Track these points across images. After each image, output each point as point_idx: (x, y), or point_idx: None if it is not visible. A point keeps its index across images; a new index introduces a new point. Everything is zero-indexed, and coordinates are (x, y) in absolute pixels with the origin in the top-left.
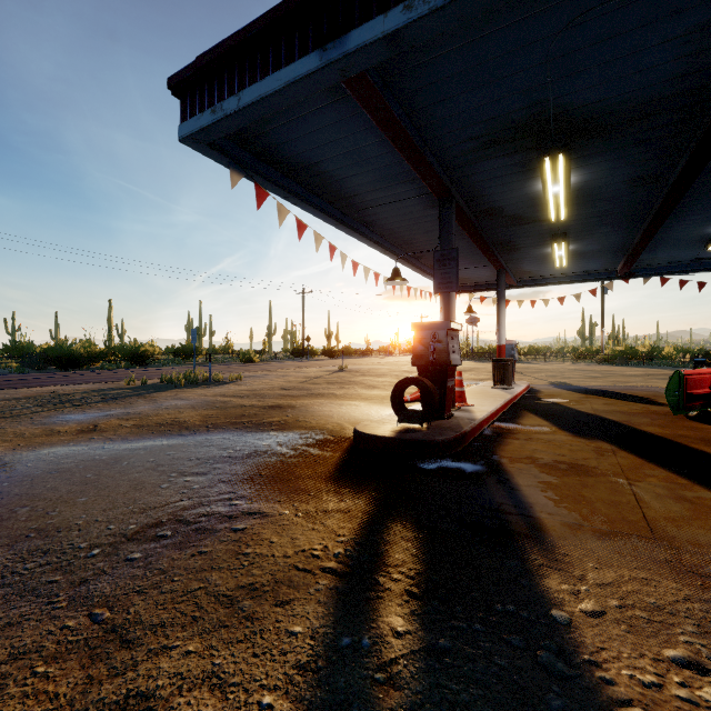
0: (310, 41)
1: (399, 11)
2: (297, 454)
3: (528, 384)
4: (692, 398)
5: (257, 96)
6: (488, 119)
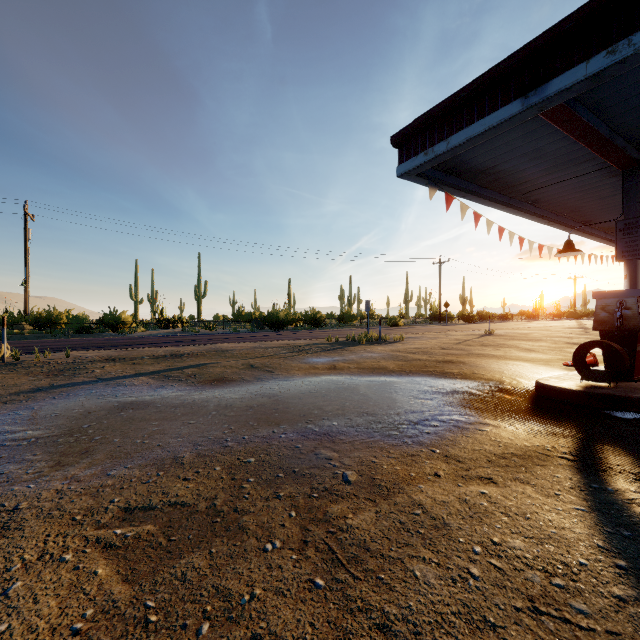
0: (512, 93)
1: (601, 57)
2: (490, 396)
3: None
4: None
5: (463, 139)
6: None
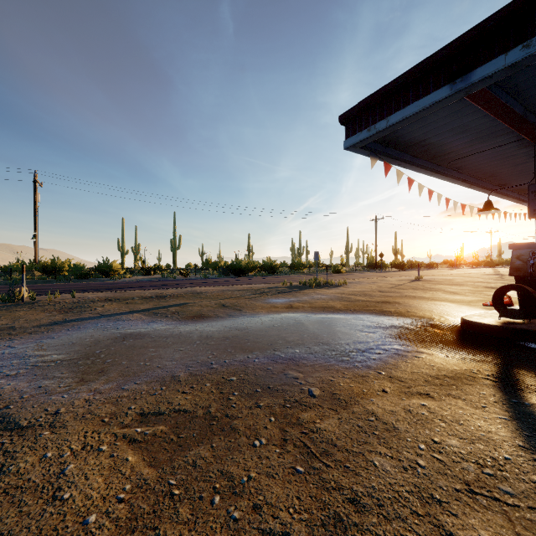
0: (442, 80)
1: (518, 50)
2: (422, 330)
3: None
4: None
5: (400, 118)
6: None
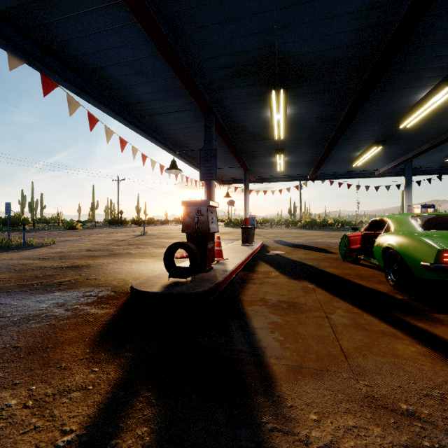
0: None
1: None
2: (70, 316)
3: (262, 242)
4: (352, 251)
5: None
6: (235, 52)
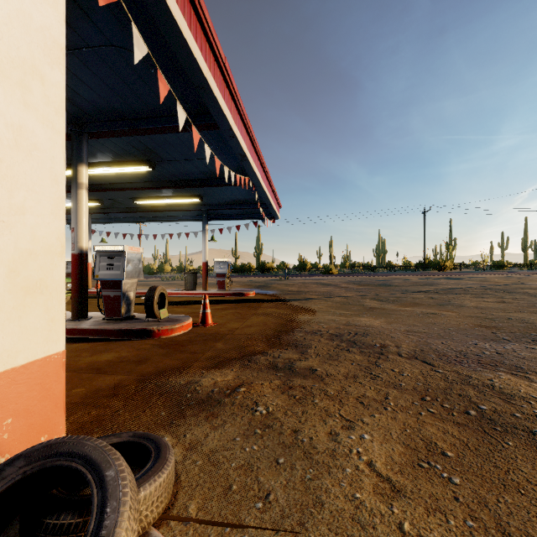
0: None
1: None
2: None
3: (219, 292)
4: None
5: None
6: None
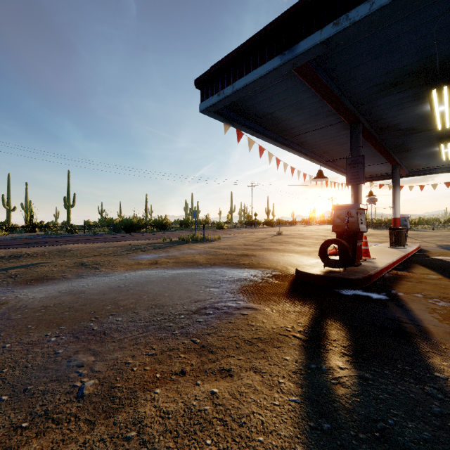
0: (274, 50)
1: (330, 27)
2: (263, 281)
3: (418, 246)
4: None
5: (243, 84)
6: (387, 72)
